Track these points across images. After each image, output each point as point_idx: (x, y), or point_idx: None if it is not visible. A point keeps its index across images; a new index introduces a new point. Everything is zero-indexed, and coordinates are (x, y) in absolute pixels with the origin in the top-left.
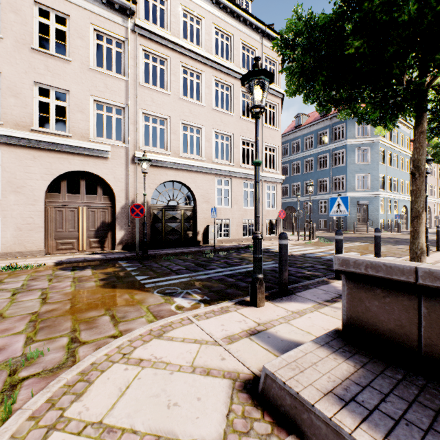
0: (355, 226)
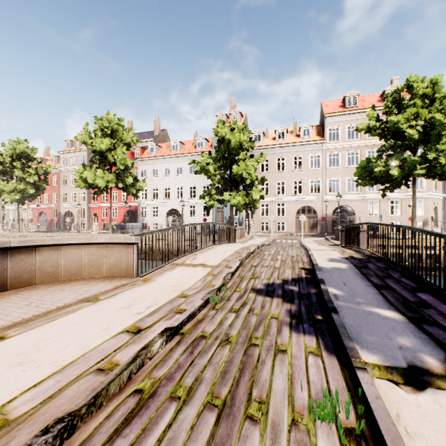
0: None
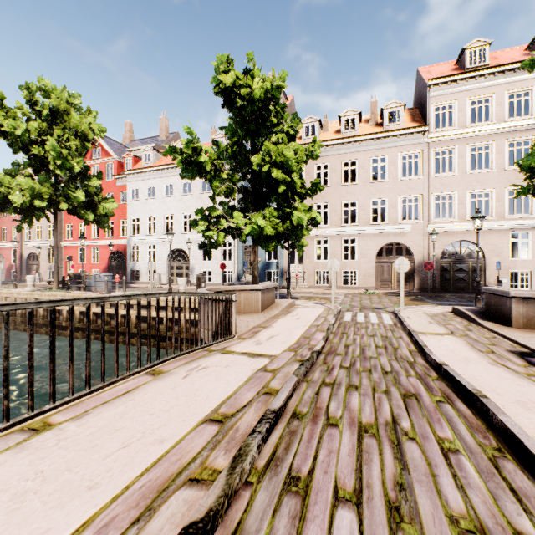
0: None
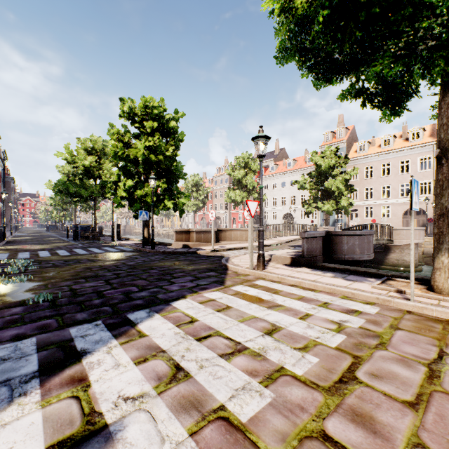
0: None
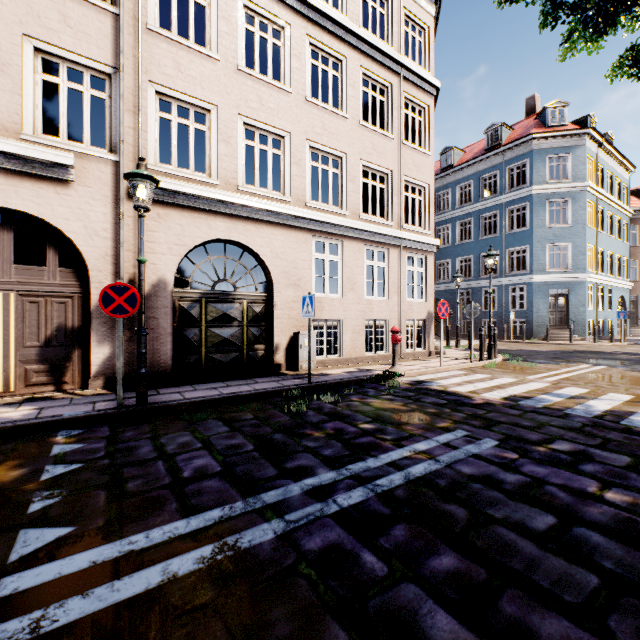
0: (548, 331)
